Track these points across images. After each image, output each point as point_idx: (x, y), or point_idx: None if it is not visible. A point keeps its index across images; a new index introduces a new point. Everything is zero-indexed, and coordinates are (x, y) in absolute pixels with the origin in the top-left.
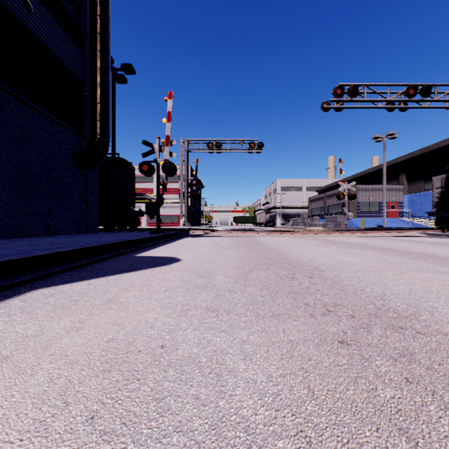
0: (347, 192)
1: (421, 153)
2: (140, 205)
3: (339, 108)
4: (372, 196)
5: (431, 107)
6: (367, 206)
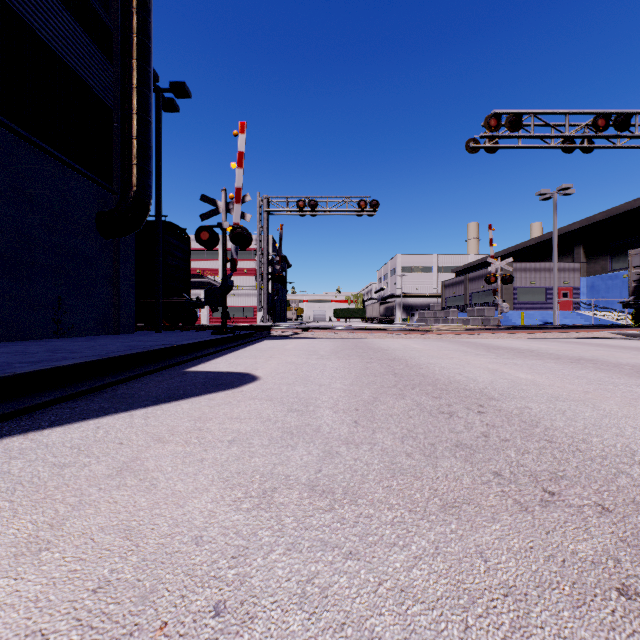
0: (501, 273)
1: (606, 216)
2: (199, 292)
3: (493, 148)
4: (535, 278)
5: (630, 147)
6: (527, 294)
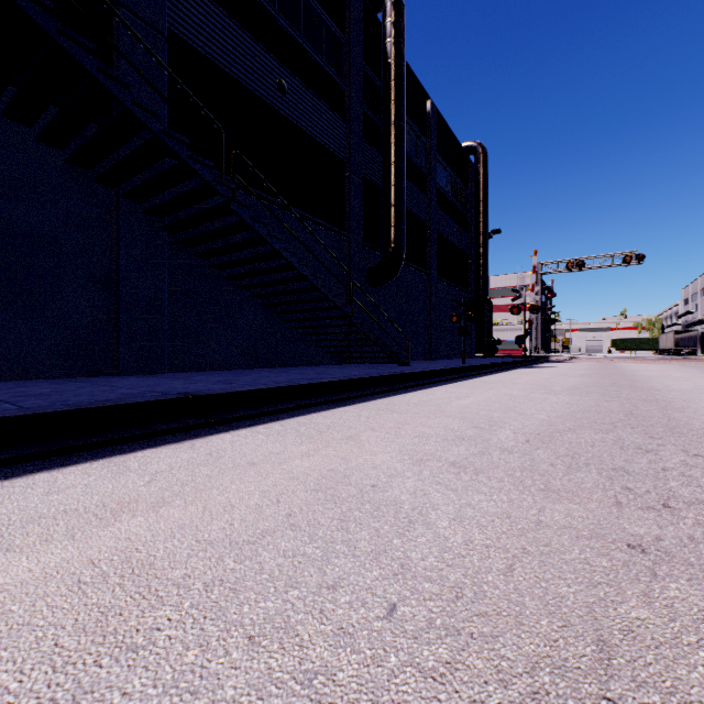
0: None
1: None
2: None
3: None
4: None
5: None
6: None
